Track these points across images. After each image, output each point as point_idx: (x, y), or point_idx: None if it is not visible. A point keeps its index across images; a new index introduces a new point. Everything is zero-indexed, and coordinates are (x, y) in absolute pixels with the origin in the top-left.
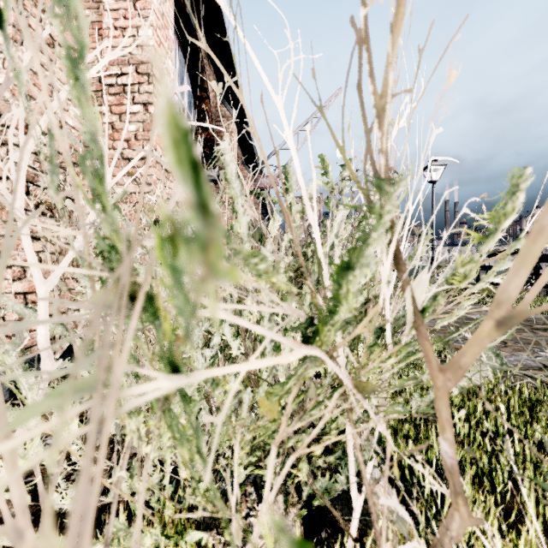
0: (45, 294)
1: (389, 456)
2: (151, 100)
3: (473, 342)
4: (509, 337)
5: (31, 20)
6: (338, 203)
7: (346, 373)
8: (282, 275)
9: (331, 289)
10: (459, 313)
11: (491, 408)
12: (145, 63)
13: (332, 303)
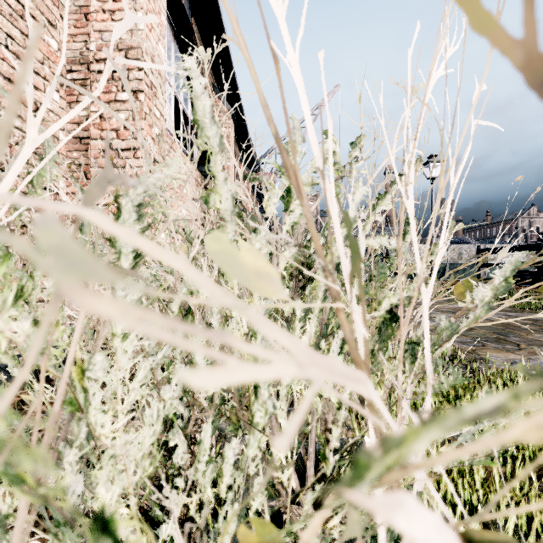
0: None
1: None
2: (141, 87)
3: None
4: None
5: None
6: None
7: (443, 509)
8: None
9: None
10: None
11: None
12: (134, 48)
13: None
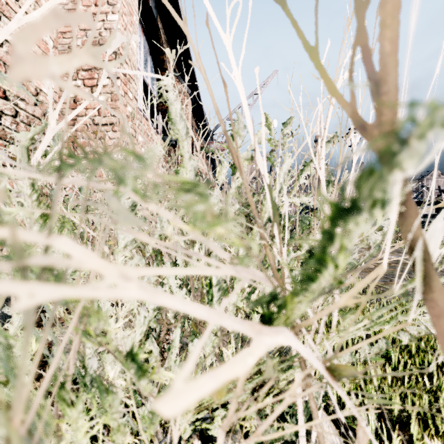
0: None
1: None
2: (117, 75)
3: None
4: None
5: None
6: None
7: (317, 353)
8: (233, 221)
9: (316, 246)
10: None
11: None
12: None
13: (313, 266)
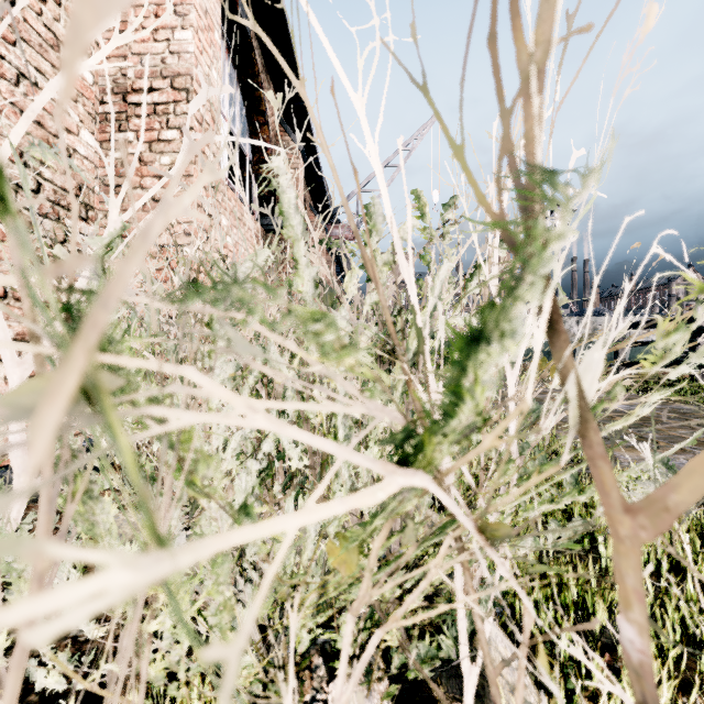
0: (20, 381)
1: (528, 632)
2: (190, 124)
3: (695, 469)
4: (693, 443)
5: (27, 12)
6: (467, 219)
7: (465, 509)
8: (363, 352)
9: (448, 377)
10: (641, 413)
11: (674, 550)
12: (182, 76)
13: (448, 400)
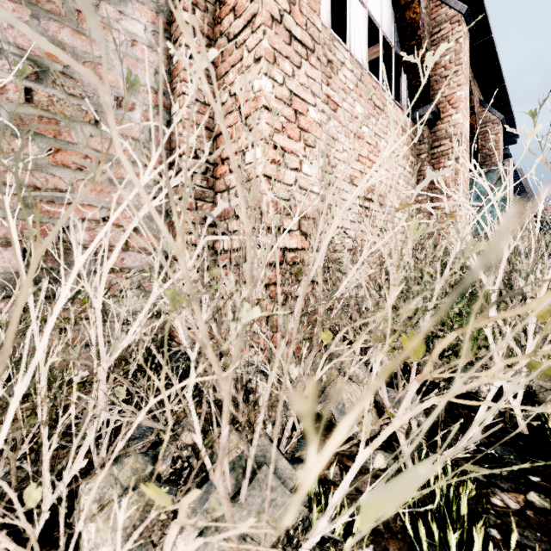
0: None
1: None
2: None
3: None
4: None
5: None
6: None
7: None
8: None
9: None
10: None
11: None
12: None
13: None
